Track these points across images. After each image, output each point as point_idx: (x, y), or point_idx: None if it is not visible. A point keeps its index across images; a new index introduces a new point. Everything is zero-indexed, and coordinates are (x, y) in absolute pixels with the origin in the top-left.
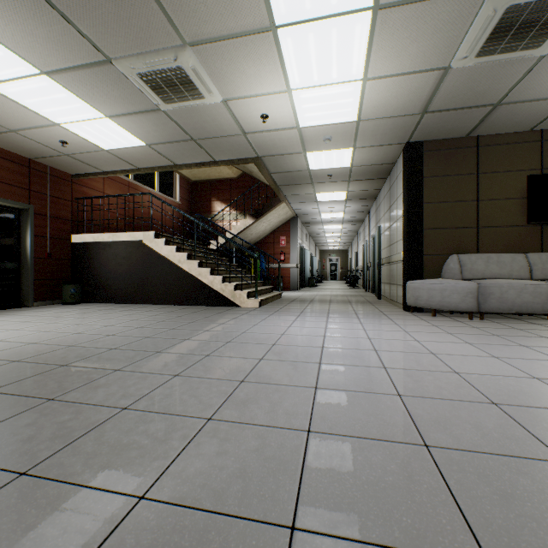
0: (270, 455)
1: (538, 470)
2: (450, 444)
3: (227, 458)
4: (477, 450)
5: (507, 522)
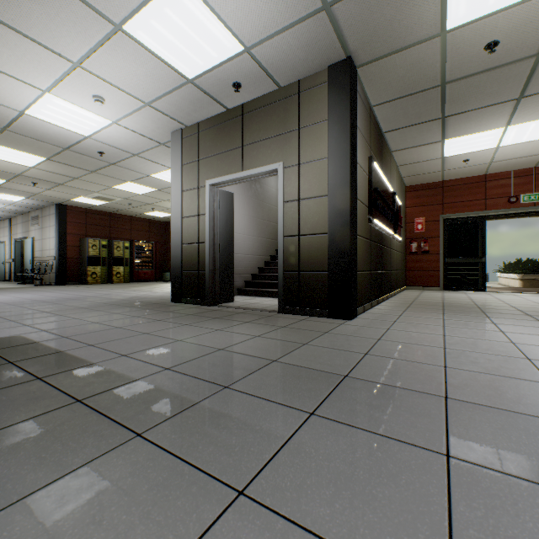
0: (480, 336)
1: (527, 373)
2: (538, 364)
3: (471, 332)
4: (537, 367)
5: (469, 355)
